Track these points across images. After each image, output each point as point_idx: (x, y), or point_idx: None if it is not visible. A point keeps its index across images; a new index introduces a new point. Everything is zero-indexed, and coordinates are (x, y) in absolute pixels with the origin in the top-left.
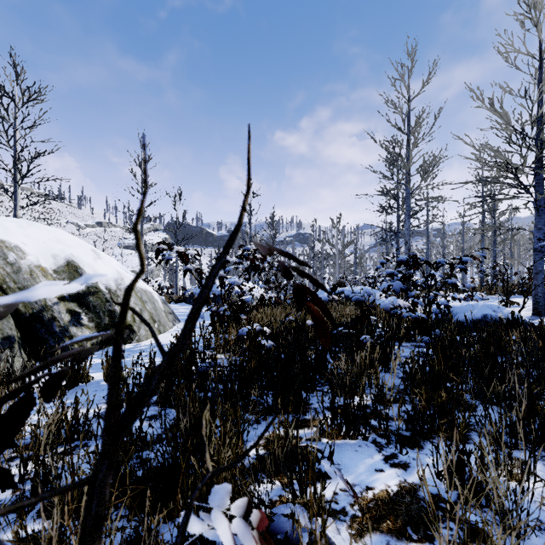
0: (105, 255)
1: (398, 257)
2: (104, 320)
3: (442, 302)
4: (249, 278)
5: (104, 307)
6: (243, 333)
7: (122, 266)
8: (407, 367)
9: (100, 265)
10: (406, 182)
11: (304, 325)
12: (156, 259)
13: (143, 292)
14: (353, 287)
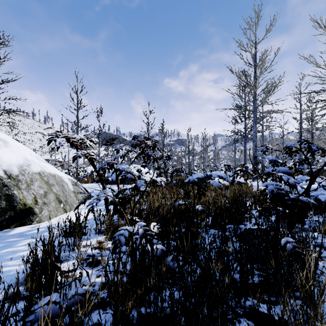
0: (15, 144)
1: (245, 152)
2: (0, 204)
3: (324, 187)
4: (146, 165)
5: (0, 192)
6: (121, 239)
7: (35, 154)
8: (321, 267)
9: (5, 152)
10: (254, 100)
11: (193, 209)
12: (48, 145)
13: (51, 176)
14: (219, 172)
